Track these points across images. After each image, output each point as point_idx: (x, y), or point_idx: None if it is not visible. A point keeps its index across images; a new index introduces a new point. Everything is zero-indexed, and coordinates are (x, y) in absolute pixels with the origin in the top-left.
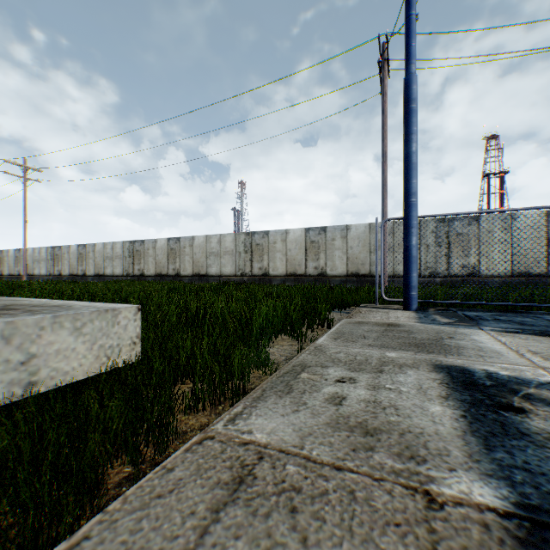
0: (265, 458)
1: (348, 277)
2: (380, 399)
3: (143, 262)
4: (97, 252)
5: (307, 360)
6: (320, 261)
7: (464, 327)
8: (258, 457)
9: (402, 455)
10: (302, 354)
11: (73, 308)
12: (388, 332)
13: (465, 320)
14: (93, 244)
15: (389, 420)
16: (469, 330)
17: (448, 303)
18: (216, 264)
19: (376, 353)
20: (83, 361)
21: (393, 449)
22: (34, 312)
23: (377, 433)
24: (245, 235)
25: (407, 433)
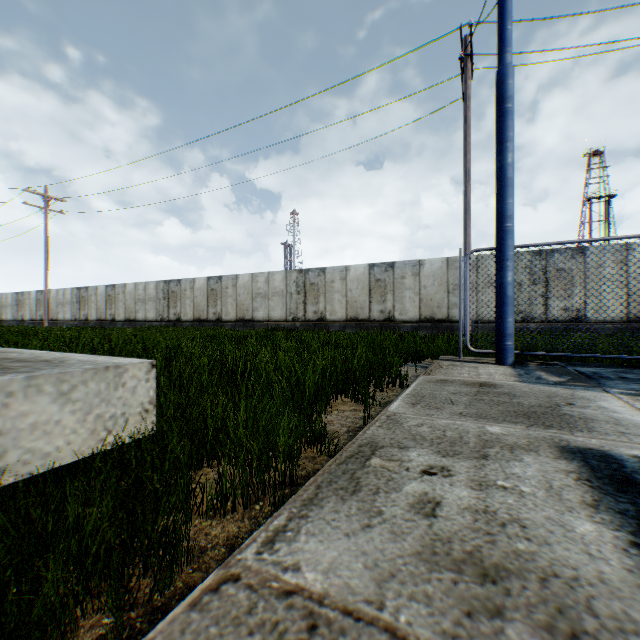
0: (321, 628)
1: (421, 322)
2: (493, 506)
3: (179, 305)
4: (128, 293)
5: (378, 436)
6: (386, 304)
7: (583, 389)
8: (308, 626)
9: (555, 628)
10: (370, 427)
11: (64, 364)
12: (483, 394)
13: (581, 379)
14: (123, 284)
15: (516, 549)
16: (591, 393)
17: (553, 356)
18: (264, 307)
19: (473, 427)
20: (72, 437)
21: (536, 615)
22: (8, 370)
23: (502, 576)
24: (297, 273)
25: (552, 578)
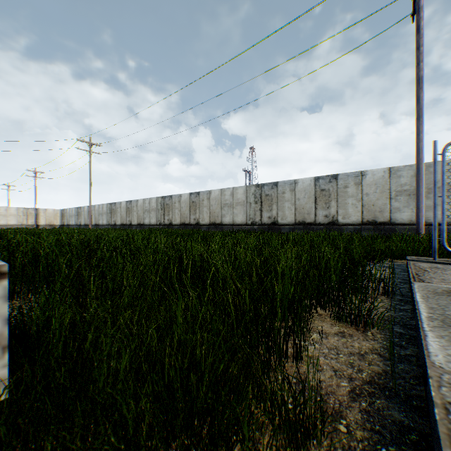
0: None
1: (363, 225)
2: None
3: (171, 213)
4: (139, 206)
5: None
6: (330, 209)
7: None
8: None
9: None
10: None
11: None
12: None
13: None
14: (136, 200)
15: None
16: None
17: None
18: (230, 214)
19: None
20: None
21: None
22: None
23: None
24: (255, 187)
25: None
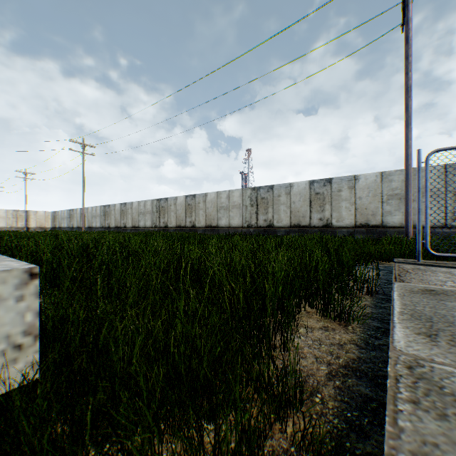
0: None
1: (356, 228)
2: None
3: (166, 216)
4: (133, 208)
5: (438, 450)
6: (325, 212)
7: None
8: None
9: None
10: (395, 402)
11: None
12: None
13: None
14: (130, 202)
15: None
16: None
17: None
18: (226, 217)
19: None
20: None
21: None
22: None
23: None
24: (251, 190)
25: None
